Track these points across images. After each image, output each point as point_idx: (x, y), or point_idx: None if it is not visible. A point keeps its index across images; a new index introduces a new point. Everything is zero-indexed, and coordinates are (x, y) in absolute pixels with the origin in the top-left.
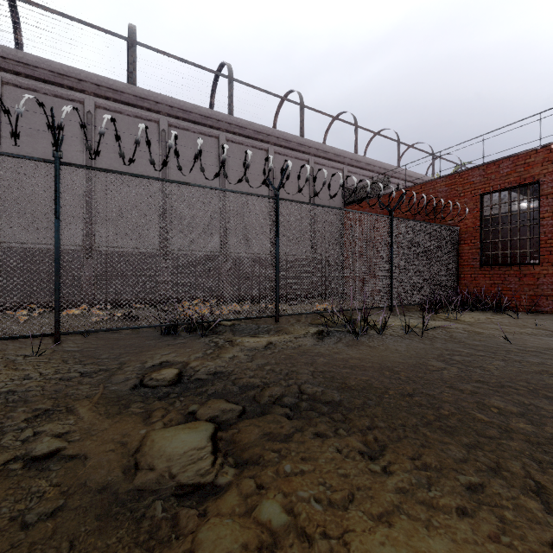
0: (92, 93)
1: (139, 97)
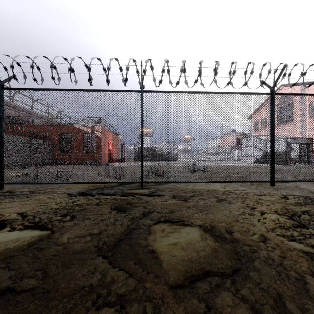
0: None
1: None
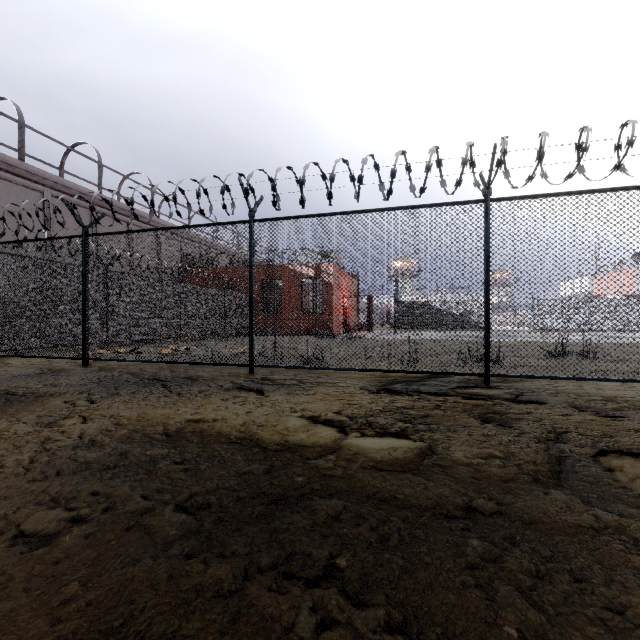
0: None
1: (30, 172)
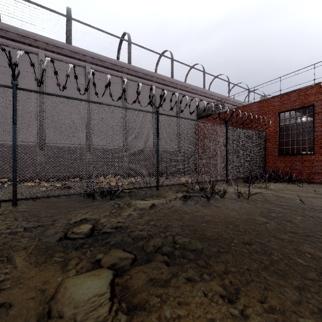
0: (43, 48)
1: (73, 51)
